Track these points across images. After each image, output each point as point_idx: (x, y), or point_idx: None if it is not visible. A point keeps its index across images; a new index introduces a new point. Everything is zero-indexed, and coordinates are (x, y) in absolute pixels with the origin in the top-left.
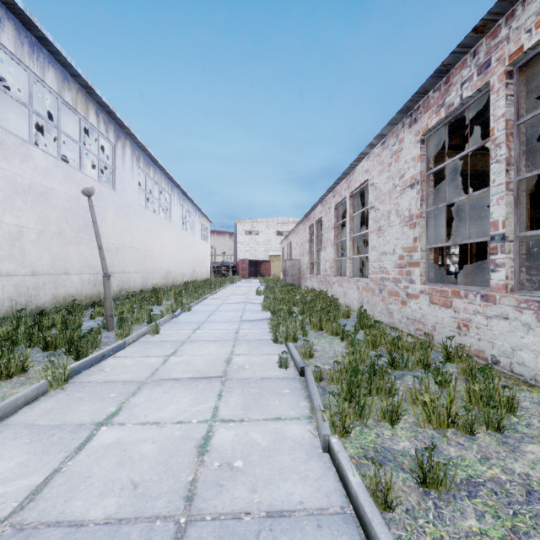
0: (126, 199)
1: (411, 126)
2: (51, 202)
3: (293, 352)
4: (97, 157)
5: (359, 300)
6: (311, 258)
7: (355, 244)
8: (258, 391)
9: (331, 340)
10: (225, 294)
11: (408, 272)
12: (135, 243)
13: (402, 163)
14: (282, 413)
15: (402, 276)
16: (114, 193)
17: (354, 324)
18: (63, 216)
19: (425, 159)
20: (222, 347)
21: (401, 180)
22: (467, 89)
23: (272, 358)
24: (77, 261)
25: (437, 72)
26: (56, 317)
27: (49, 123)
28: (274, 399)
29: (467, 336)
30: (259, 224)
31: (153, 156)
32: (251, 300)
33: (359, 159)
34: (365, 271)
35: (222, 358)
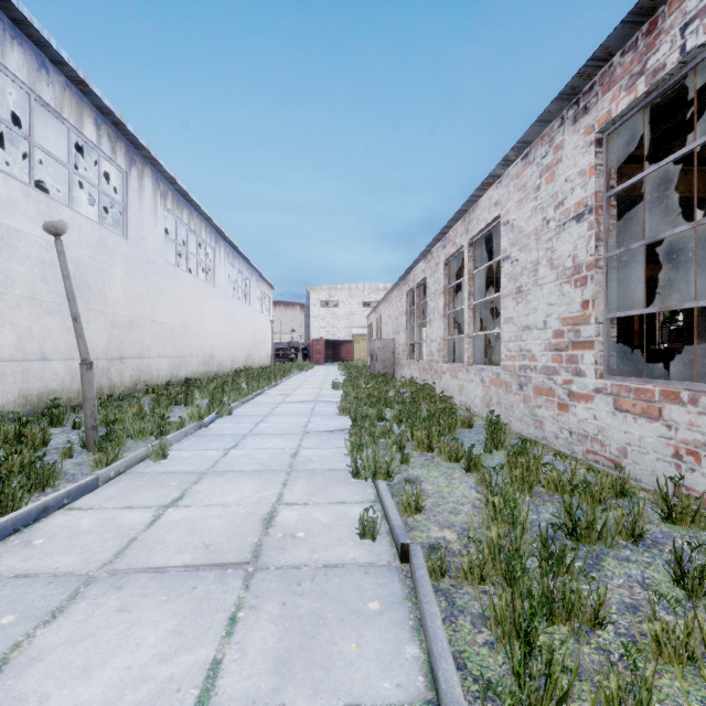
0: (146, 252)
1: (577, 120)
2: (16, 251)
3: (386, 503)
4: (97, 188)
5: (485, 399)
6: (410, 337)
7: (477, 315)
8: (315, 605)
9: (448, 471)
10: (289, 388)
11: (572, 358)
12: (159, 315)
13: (561, 182)
14: (362, 686)
15: (561, 364)
16: (125, 242)
17: (484, 441)
18: (39, 272)
19: (603, 172)
20: (264, 485)
21: (558, 211)
22: (697, 33)
23: (349, 511)
24: (62, 341)
25: (634, 14)
26: (12, 429)
27: (13, 130)
28: (347, 634)
29: (697, 472)
30: (339, 292)
31: (187, 192)
32: (323, 398)
33: (485, 187)
34: (492, 355)
35: (258, 513)
